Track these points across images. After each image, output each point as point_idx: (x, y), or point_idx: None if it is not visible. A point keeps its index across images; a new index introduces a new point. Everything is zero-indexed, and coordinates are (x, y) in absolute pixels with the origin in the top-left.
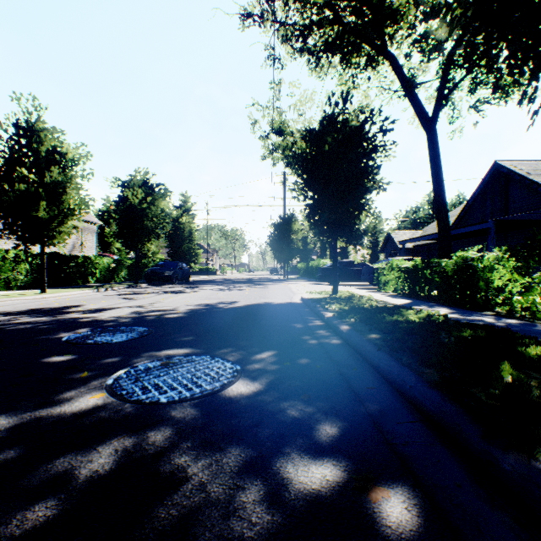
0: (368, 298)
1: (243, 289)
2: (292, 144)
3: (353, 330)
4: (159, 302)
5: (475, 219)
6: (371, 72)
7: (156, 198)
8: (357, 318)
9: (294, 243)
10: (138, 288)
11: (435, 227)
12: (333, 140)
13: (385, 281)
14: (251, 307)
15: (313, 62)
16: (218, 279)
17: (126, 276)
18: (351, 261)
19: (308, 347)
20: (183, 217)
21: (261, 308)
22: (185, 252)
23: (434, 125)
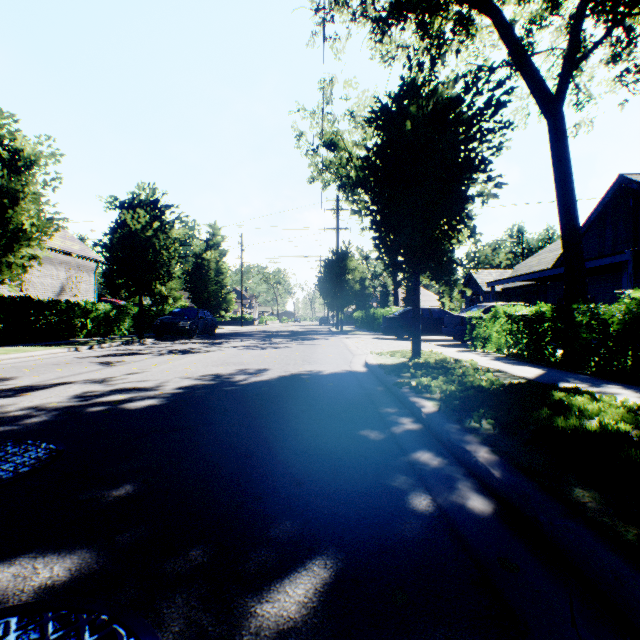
0: (473, 366)
1: (281, 347)
2: (348, 162)
3: (516, 471)
4: (144, 370)
5: (589, 253)
6: (458, 47)
7: (167, 223)
8: (492, 419)
9: (350, 285)
10: (138, 345)
11: (530, 265)
12: (421, 109)
13: (485, 336)
14: (287, 381)
15: (379, 28)
16: (253, 331)
17: (131, 328)
18: (427, 308)
19: (417, 541)
20: (207, 252)
21: (303, 383)
22: (210, 297)
23: (560, 107)
